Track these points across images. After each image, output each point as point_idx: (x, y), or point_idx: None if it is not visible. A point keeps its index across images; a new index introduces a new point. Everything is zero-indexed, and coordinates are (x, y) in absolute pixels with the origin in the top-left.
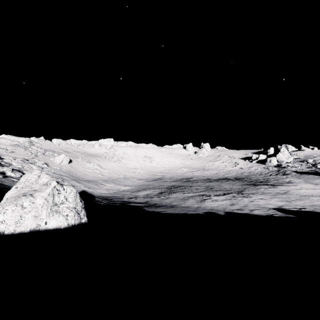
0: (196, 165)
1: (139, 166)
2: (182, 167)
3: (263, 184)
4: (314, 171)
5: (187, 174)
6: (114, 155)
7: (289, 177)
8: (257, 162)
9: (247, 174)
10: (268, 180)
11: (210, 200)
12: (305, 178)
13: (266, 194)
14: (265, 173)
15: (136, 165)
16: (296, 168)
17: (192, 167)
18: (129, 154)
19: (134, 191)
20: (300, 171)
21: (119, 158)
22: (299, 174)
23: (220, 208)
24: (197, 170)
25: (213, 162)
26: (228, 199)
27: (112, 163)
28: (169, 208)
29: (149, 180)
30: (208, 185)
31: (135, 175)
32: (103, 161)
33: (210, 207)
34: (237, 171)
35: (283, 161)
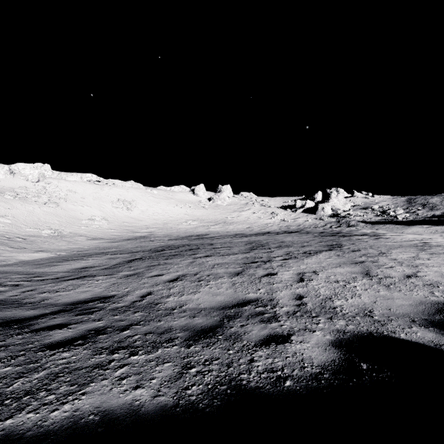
0: (213, 216)
1: (101, 215)
2: (189, 220)
3: (350, 234)
4: (389, 220)
5: (198, 229)
6: (45, 193)
7: (361, 228)
8: (304, 212)
9: (295, 227)
10: (340, 231)
11: (287, 270)
12: (385, 228)
13: (402, 248)
14: (322, 225)
15: (95, 213)
16: (361, 217)
17: (206, 220)
18: (84, 194)
19: (49, 262)
20: (369, 221)
21: (57, 199)
22: (371, 225)
23: (364, 303)
24: (215, 223)
25: (239, 213)
26: (340, 265)
27: (31, 206)
28: (127, 326)
29: (116, 240)
30: (249, 240)
31: (86, 230)
32: (4, 201)
33: (317, 298)
34: (279, 224)
35: (340, 209)
